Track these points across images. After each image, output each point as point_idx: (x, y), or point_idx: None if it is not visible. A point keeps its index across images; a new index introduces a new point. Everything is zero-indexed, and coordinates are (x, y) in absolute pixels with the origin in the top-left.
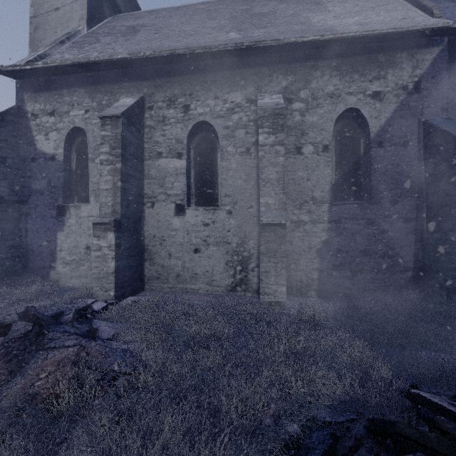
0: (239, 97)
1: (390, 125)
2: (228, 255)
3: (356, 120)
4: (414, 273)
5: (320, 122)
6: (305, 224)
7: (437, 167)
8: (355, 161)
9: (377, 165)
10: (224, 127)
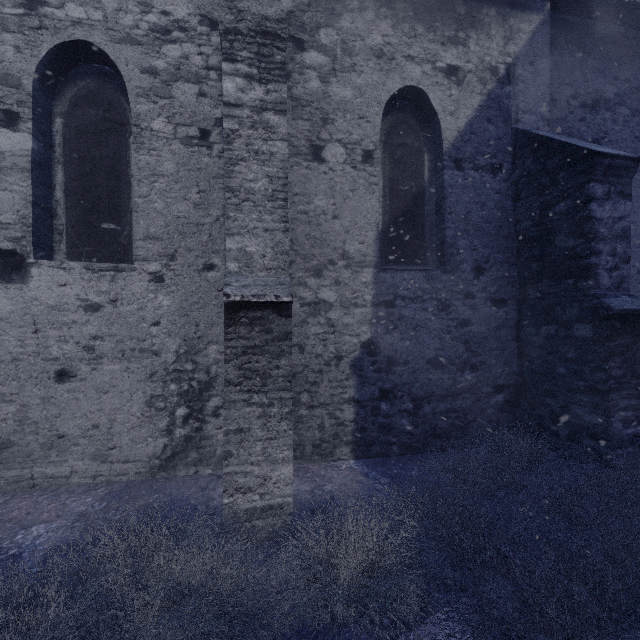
0: (182, 7)
1: (472, 131)
2: (153, 382)
3: (417, 116)
4: (507, 396)
5: (358, 103)
6: (329, 309)
7: (551, 209)
8: (416, 192)
9: (453, 201)
10: (142, 68)
